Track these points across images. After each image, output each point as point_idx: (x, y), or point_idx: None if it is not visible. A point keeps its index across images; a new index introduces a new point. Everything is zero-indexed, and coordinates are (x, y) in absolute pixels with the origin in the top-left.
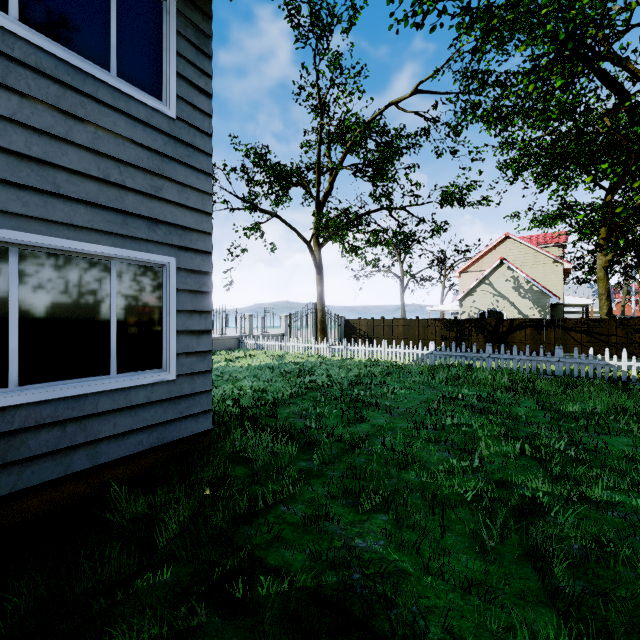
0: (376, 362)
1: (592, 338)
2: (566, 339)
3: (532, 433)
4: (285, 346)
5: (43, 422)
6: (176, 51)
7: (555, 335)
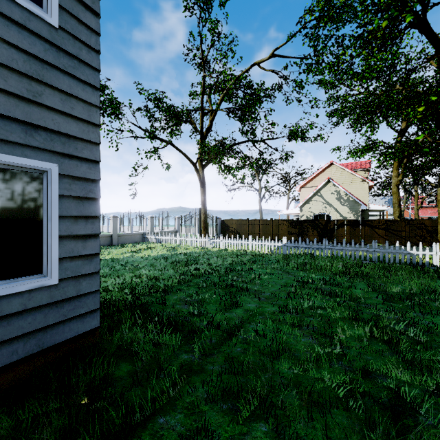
0: (244, 252)
1: (389, 233)
2: (372, 234)
3: (373, 314)
4: (177, 240)
5: None
6: None
7: (365, 231)
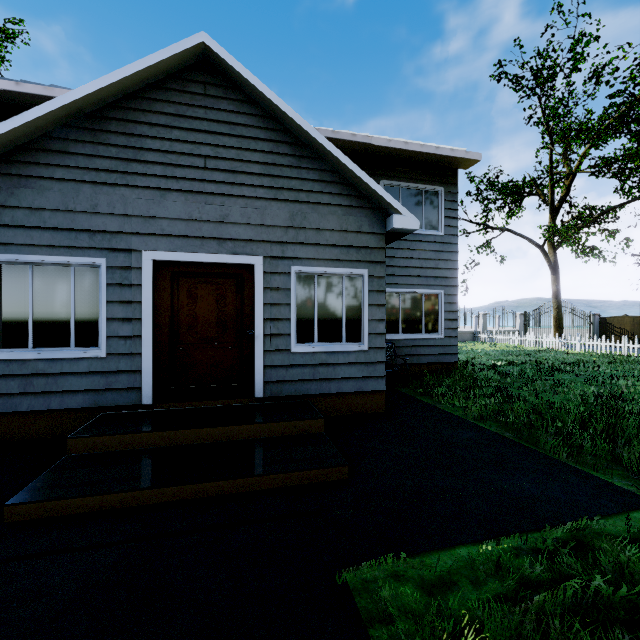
0: (608, 355)
1: None
2: None
3: None
4: (516, 340)
5: (406, 345)
6: (443, 208)
7: None
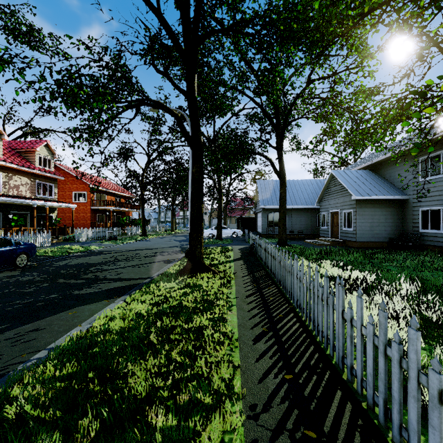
0: None
1: None
2: None
3: None
4: None
5: (431, 236)
6: None
7: None
